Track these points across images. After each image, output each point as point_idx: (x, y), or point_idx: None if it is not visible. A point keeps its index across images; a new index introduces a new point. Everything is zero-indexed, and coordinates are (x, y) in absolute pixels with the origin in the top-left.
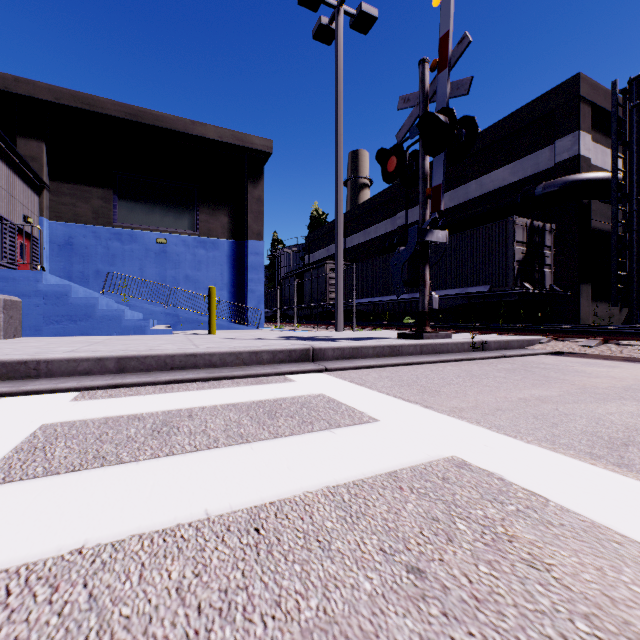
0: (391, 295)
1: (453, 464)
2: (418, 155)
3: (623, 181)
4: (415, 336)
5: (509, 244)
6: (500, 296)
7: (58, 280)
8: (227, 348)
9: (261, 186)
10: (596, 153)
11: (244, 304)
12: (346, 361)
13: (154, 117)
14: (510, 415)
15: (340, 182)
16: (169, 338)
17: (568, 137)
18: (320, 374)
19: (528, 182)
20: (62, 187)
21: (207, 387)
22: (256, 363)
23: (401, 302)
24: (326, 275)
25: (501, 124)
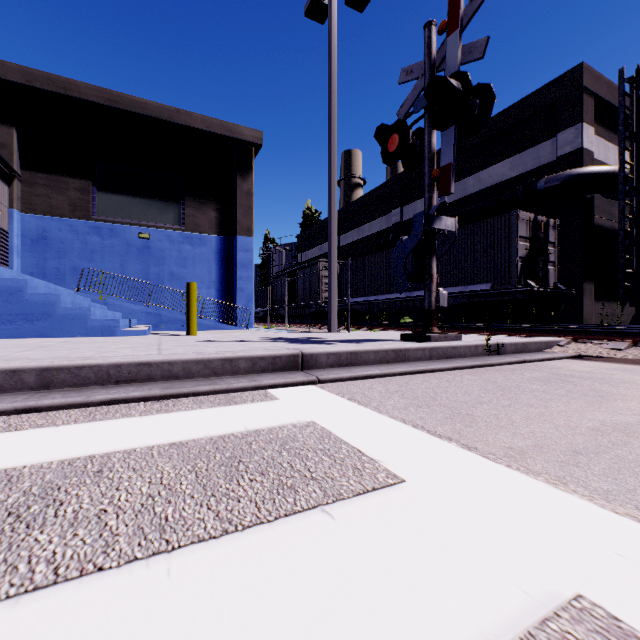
0: (387, 294)
1: (597, 633)
2: (423, 133)
3: (630, 174)
4: (421, 338)
5: (512, 239)
6: (503, 294)
7: (15, 274)
8: (193, 354)
9: (251, 179)
10: (598, 147)
11: (233, 303)
12: (343, 369)
13: (136, 104)
14: (603, 465)
15: (334, 170)
16: (137, 340)
17: (571, 129)
18: (311, 387)
19: (528, 177)
20: (35, 177)
21: (156, 410)
22: (231, 373)
23: (397, 301)
24: (319, 273)
25: (500, 117)
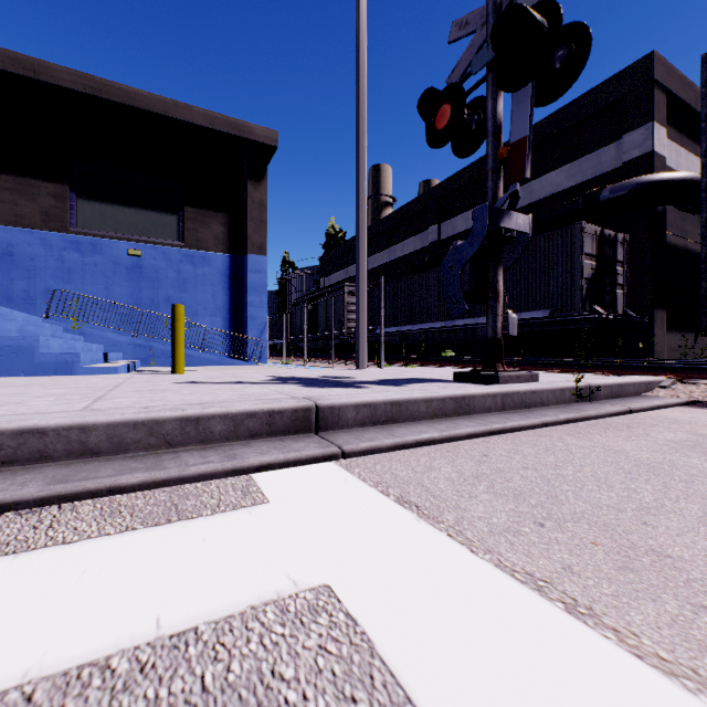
0: (423, 323)
1: None
2: (482, 105)
3: None
4: (484, 378)
5: (576, 257)
6: (564, 323)
7: None
8: (130, 412)
9: (264, 188)
10: (670, 152)
11: (243, 334)
12: (380, 429)
13: (123, 93)
14: None
15: (363, 166)
16: (93, 381)
17: (639, 130)
18: (329, 468)
19: (588, 187)
20: None
21: None
22: (196, 441)
23: (436, 331)
24: (344, 300)
25: (555, 117)
